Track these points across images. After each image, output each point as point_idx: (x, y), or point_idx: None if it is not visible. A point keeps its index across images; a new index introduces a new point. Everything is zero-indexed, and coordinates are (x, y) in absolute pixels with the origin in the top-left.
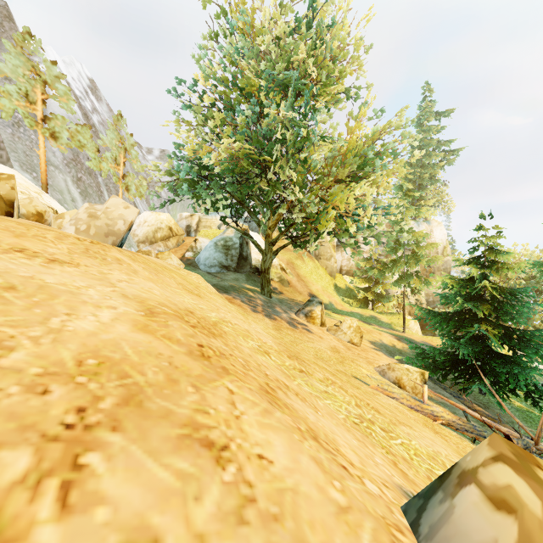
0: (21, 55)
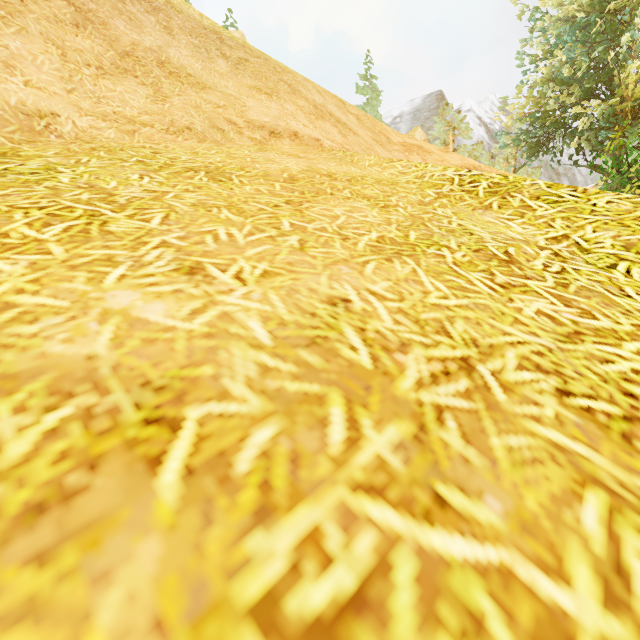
0: (442, 120)
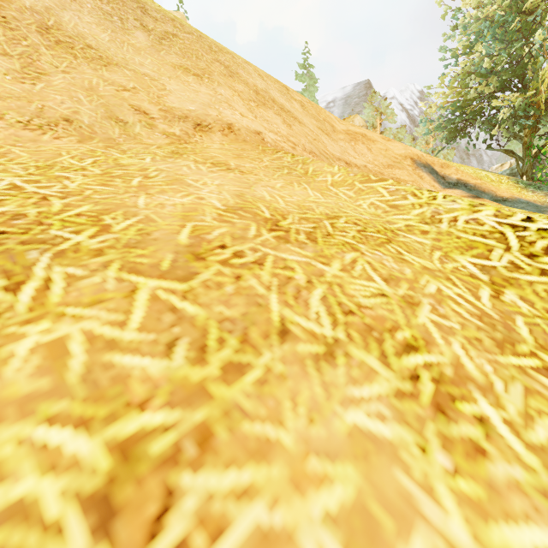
0: (370, 106)
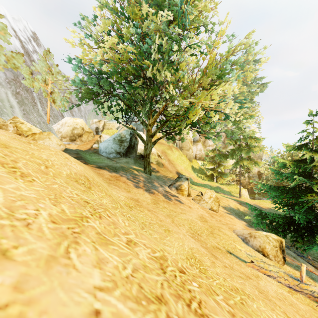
0: None
